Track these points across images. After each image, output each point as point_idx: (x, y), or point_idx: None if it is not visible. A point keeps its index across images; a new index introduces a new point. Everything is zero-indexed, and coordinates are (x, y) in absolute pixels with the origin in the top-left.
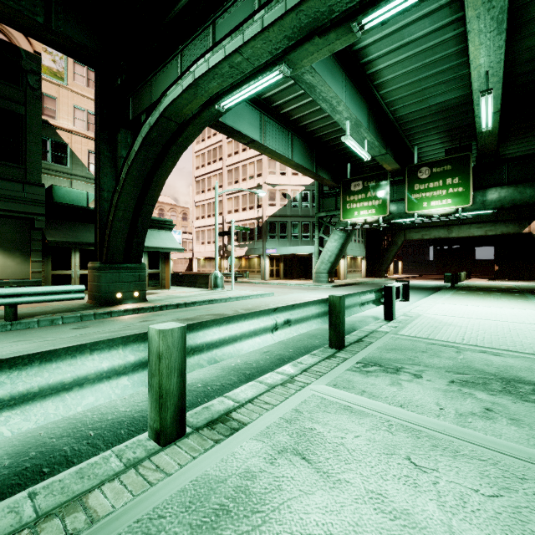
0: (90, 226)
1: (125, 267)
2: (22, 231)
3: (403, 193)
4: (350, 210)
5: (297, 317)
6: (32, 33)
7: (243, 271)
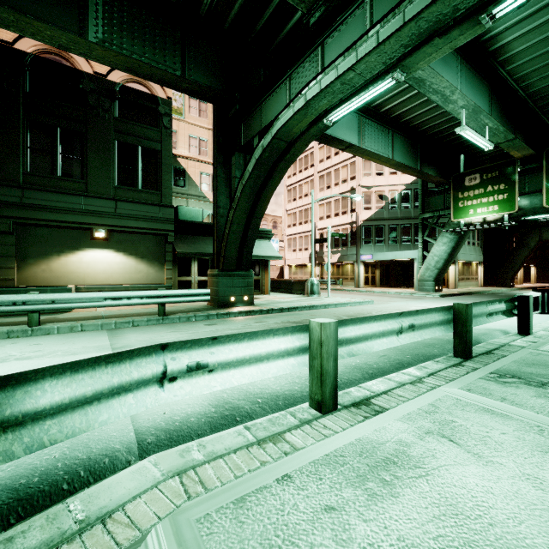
0: (206, 239)
1: (237, 274)
2: (159, 245)
3: (539, 183)
4: (464, 208)
5: (420, 322)
6: (172, 85)
7: (335, 278)
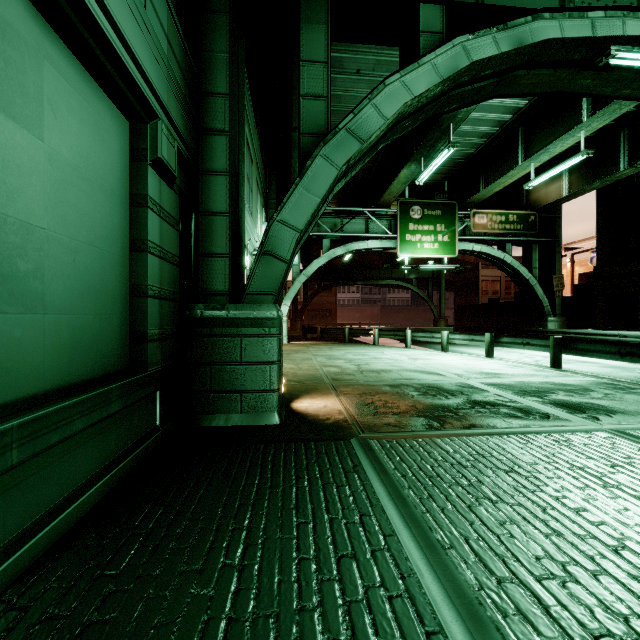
0: None
1: None
2: None
3: None
4: None
5: None
6: None
7: None
